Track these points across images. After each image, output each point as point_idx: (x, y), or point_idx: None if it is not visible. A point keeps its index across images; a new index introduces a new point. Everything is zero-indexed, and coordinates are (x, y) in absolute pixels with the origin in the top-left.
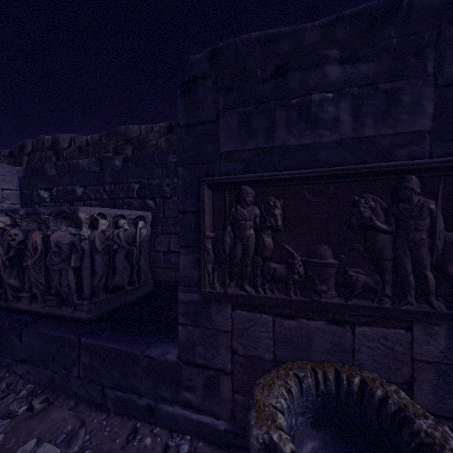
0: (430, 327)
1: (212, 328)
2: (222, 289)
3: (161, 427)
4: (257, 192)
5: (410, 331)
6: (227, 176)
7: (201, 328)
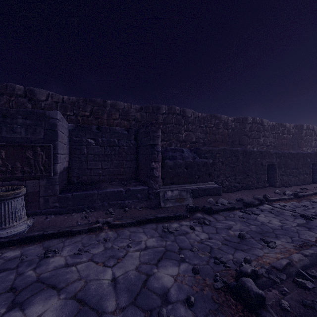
0: (44, 178)
1: None
2: None
3: None
4: None
5: (40, 180)
6: None
7: None
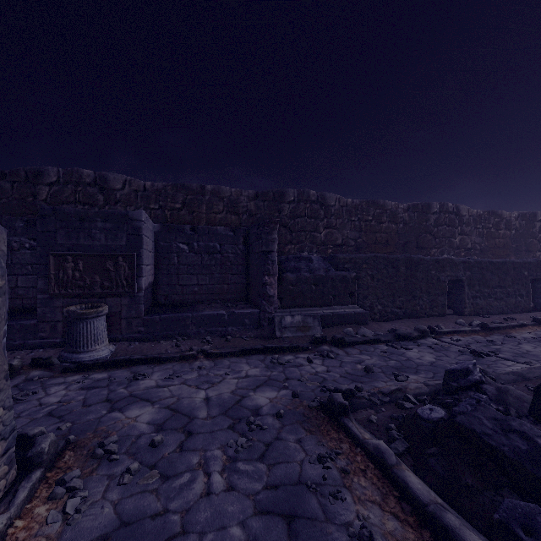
0: (126, 296)
1: (54, 307)
2: (59, 292)
3: (28, 349)
4: (73, 258)
5: (121, 298)
6: (61, 252)
7: (49, 308)
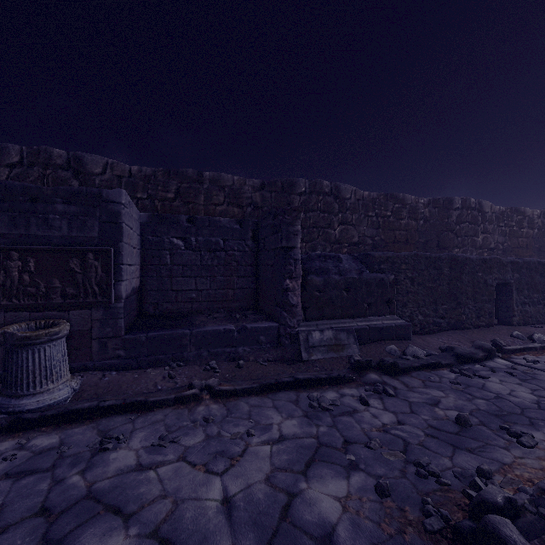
0: (99, 307)
1: None
2: None
3: None
4: (20, 254)
5: (92, 310)
6: (1, 246)
7: None
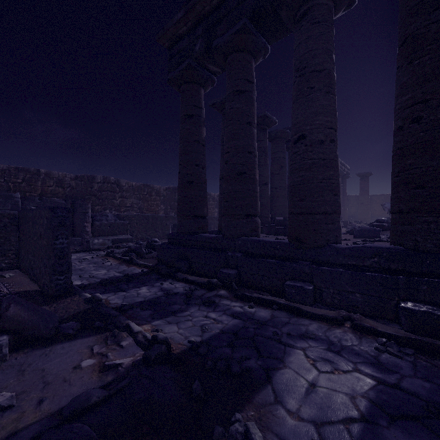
0: None
1: None
2: None
3: None
4: None
5: None
6: None
7: None
